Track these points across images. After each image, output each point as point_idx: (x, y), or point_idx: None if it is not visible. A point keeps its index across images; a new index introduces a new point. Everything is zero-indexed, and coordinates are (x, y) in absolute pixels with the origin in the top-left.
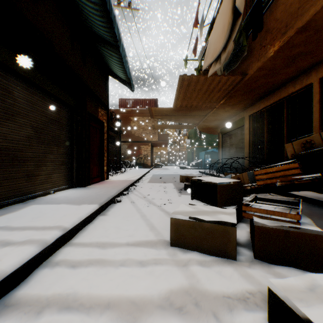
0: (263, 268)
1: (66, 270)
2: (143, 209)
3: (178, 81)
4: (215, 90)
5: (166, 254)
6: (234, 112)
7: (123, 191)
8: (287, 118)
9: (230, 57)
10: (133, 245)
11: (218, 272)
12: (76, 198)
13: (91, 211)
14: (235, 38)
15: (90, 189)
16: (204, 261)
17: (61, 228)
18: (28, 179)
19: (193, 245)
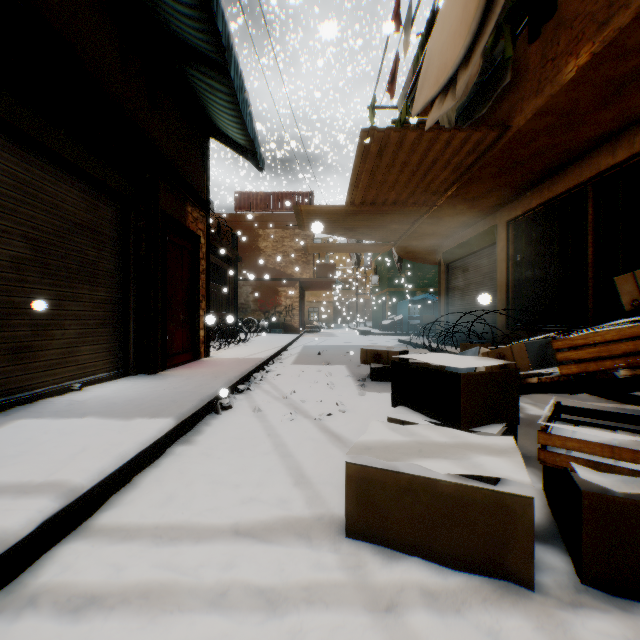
0: (617, 618)
1: (51, 626)
2: (280, 427)
3: (359, 143)
4: (438, 164)
5: (337, 565)
6: (475, 215)
7: (239, 383)
8: (594, 225)
9: (471, 92)
10: (250, 534)
11: (491, 636)
12: (129, 401)
13: (154, 435)
14: (490, 36)
15: (166, 378)
16: (443, 591)
17: (62, 489)
18: (14, 358)
19: (409, 538)
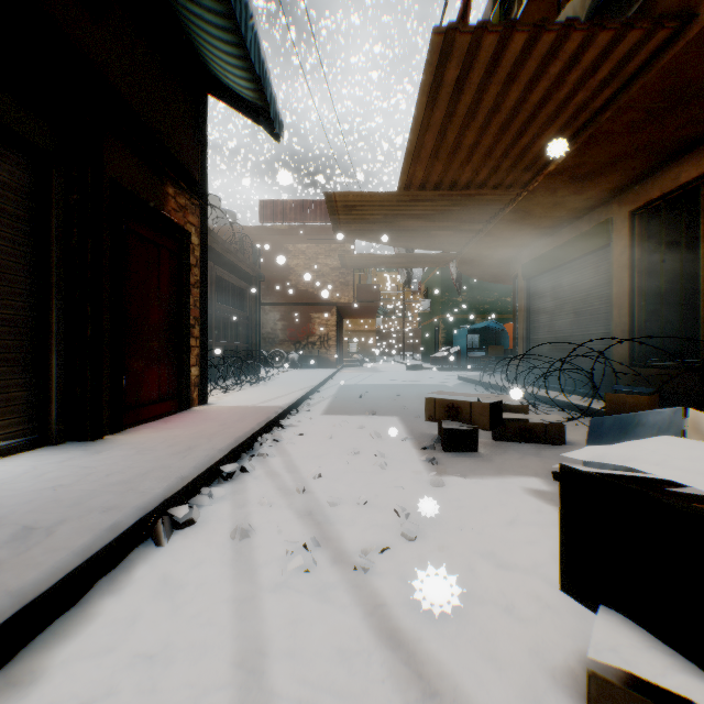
0: None
1: None
2: (274, 603)
3: (427, 62)
4: (547, 110)
5: None
6: (578, 207)
7: (230, 457)
8: None
9: None
10: None
11: None
12: None
13: None
14: None
15: (106, 450)
16: None
17: None
18: None
19: None
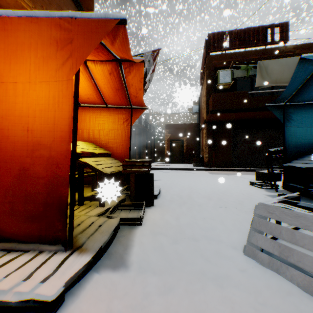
0: None
1: None
2: None
3: None
4: None
5: None
6: None
7: None
8: None
9: None
10: None
11: None
12: None
13: None
14: None
15: None
16: None
17: None
18: None
19: None
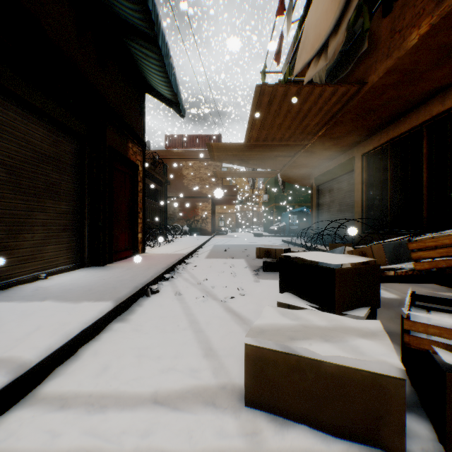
0: None
1: None
2: (195, 307)
3: (254, 95)
4: (312, 112)
5: (237, 432)
6: (338, 150)
7: (166, 273)
8: (428, 156)
9: (337, 58)
10: (166, 401)
11: None
12: (80, 287)
13: (96, 316)
14: (354, 11)
15: (111, 269)
16: None
17: (12, 364)
18: None
19: (297, 408)
